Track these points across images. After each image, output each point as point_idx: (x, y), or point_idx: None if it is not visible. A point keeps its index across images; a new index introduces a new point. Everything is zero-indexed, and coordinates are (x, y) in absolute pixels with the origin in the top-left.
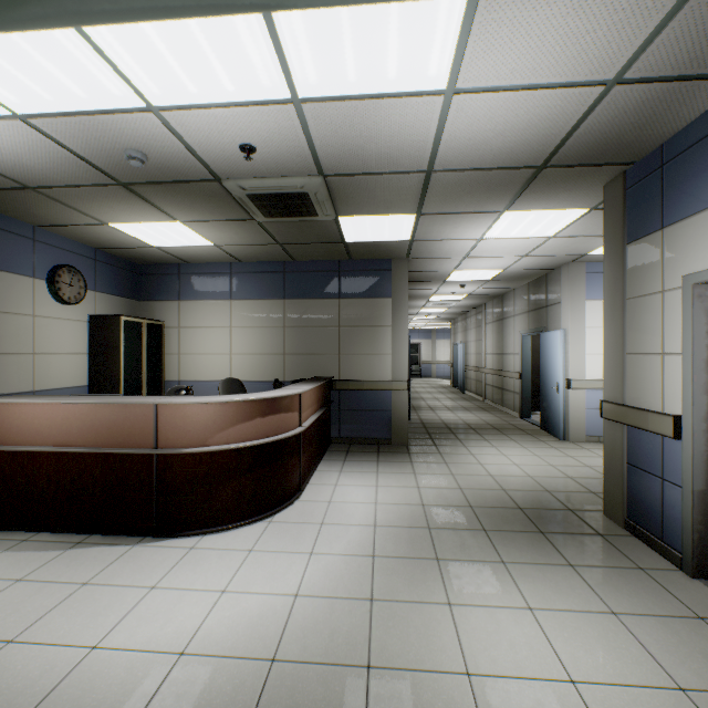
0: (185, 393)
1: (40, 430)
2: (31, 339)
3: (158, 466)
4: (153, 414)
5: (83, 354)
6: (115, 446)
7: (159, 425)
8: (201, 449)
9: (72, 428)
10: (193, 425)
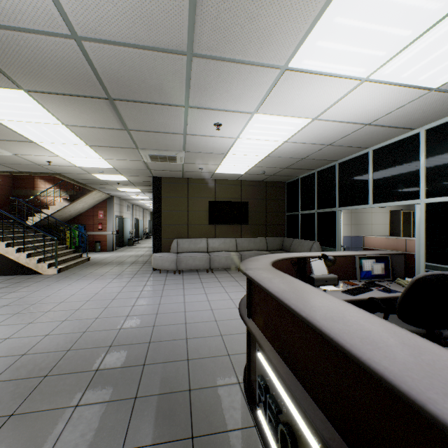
0: None
1: (374, 244)
2: (370, 220)
3: (406, 257)
4: (404, 242)
5: (386, 224)
6: (393, 250)
7: (406, 245)
8: None
9: (382, 244)
10: None
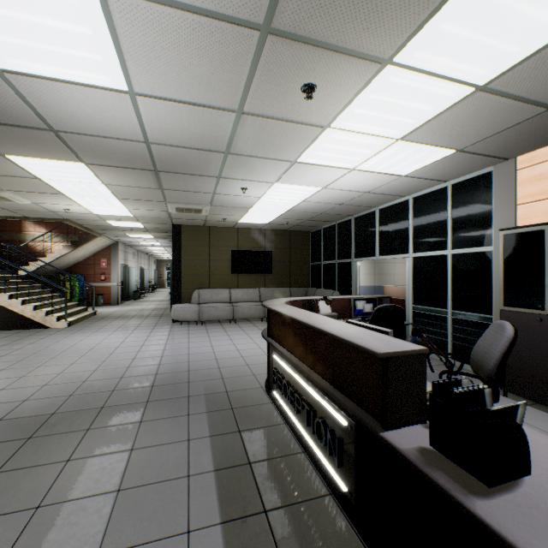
0: None
1: (392, 293)
2: (393, 270)
3: None
4: None
5: None
6: None
7: None
8: None
9: (399, 293)
10: None
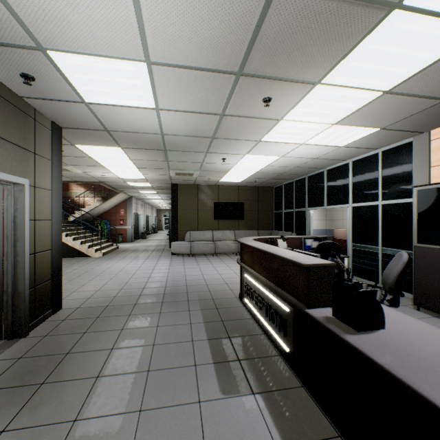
0: None
1: (340, 235)
2: (342, 216)
3: None
4: None
5: None
6: None
7: None
8: None
9: (345, 235)
10: None
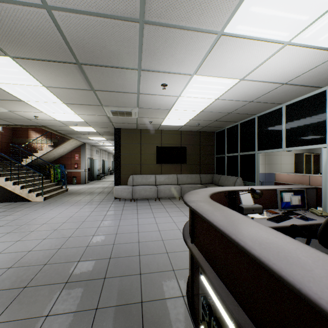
0: (319, 174)
1: (284, 179)
2: (280, 160)
3: None
4: (308, 177)
5: (292, 164)
6: (299, 184)
7: (309, 180)
8: (320, 187)
9: (290, 179)
10: (318, 181)
